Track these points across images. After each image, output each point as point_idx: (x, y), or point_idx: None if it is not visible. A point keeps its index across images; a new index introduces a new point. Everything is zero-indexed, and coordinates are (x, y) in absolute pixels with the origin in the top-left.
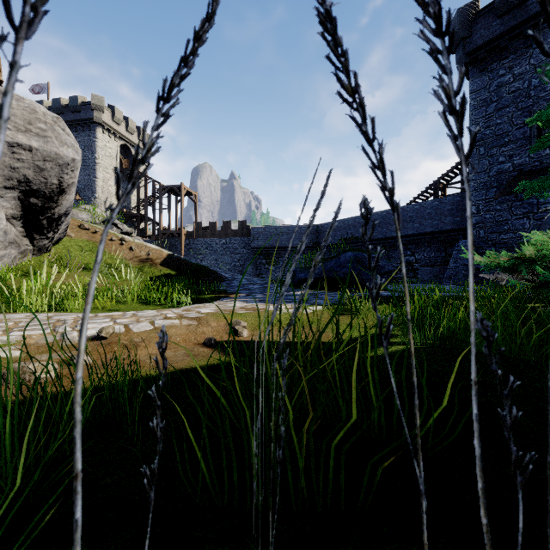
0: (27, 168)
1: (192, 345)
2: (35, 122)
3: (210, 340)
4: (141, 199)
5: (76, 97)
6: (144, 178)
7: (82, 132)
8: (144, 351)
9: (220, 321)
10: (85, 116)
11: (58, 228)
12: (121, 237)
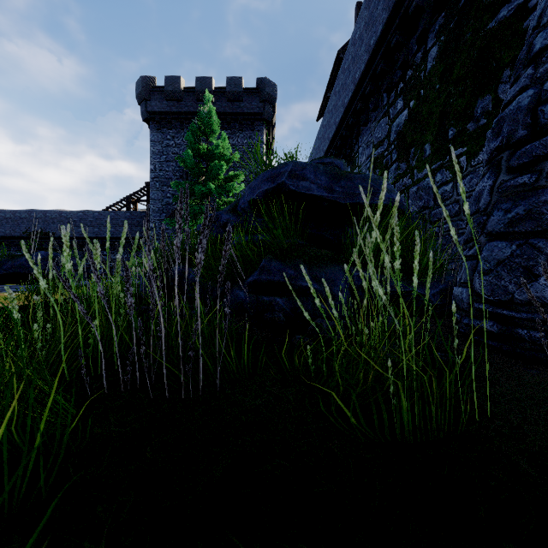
0: None
1: None
2: None
3: None
4: None
5: None
6: None
7: None
8: None
9: None
10: None
11: None
12: None
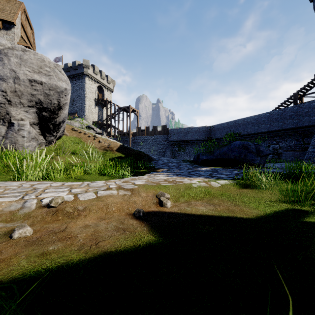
0: (40, 95)
1: (123, 216)
2: (44, 67)
3: (138, 212)
4: (108, 115)
5: (75, 62)
6: (110, 103)
7: (78, 80)
8: (83, 220)
9: (148, 192)
10: (80, 71)
11: (59, 130)
12: (94, 135)
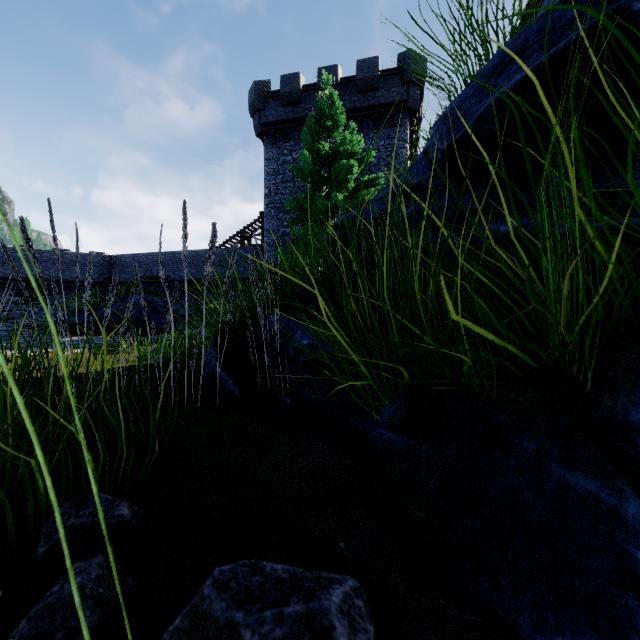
0: None
1: None
2: None
3: None
4: None
5: None
6: None
7: None
8: None
9: None
10: None
11: None
12: None
